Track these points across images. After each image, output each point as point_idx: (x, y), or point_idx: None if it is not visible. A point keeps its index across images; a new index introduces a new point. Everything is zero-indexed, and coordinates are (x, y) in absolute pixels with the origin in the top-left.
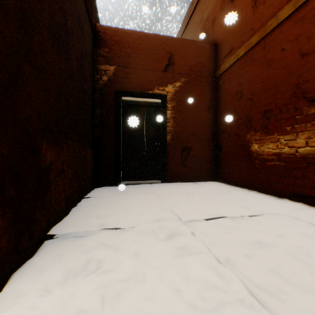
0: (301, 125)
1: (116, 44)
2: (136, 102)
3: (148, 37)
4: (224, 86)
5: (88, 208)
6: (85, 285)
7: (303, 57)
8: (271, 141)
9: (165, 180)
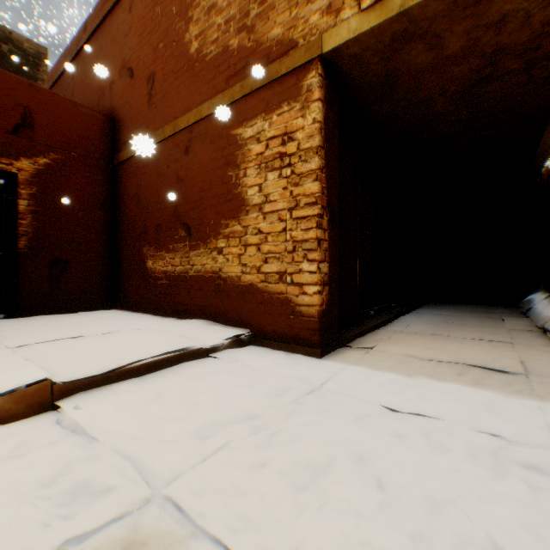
0: (178, 245)
1: None
2: None
3: None
4: (123, 181)
5: None
6: None
7: (179, 182)
8: (162, 258)
9: (16, 313)
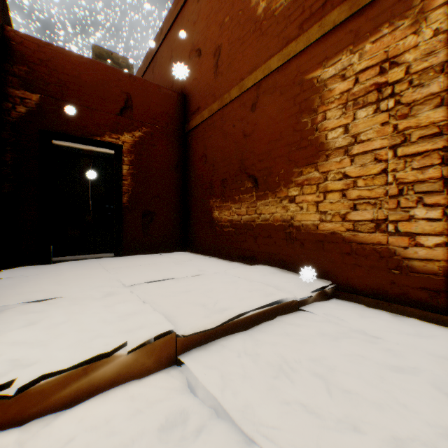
0: (244, 196)
1: (43, 64)
2: (77, 150)
3: (95, 66)
4: (192, 145)
5: (1, 289)
6: (17, 332)
7: (245, 137)
8: (227, 208)
9: (120, 253)
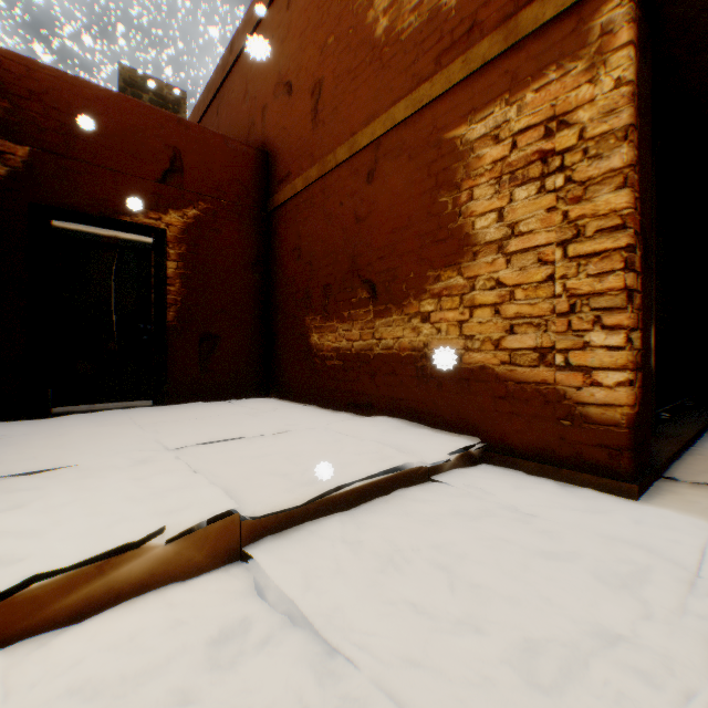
0: (357, 311)
1: (36, 99)
2: (92, 236)
3: (123, 103)
4: (278, 232)
5: None
6: None
7: (358, 222)
8: (332, 330)
9: (164, 399)
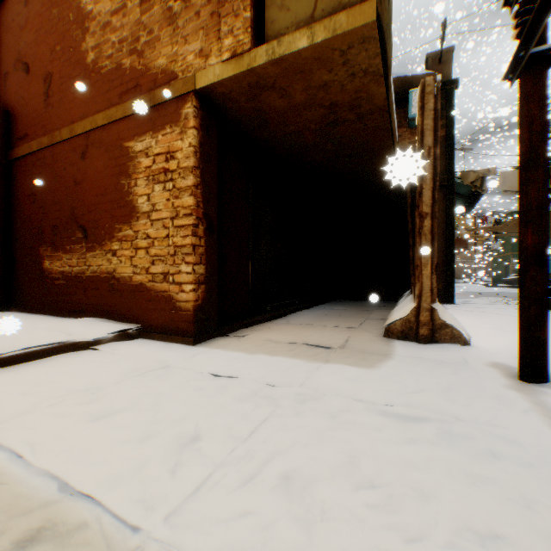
0: (76, 246)
1: None
2: None
3: None
4: (20, 178)
5: None
6: None
7: (77, 185)
8: (60, 258)
9: None
